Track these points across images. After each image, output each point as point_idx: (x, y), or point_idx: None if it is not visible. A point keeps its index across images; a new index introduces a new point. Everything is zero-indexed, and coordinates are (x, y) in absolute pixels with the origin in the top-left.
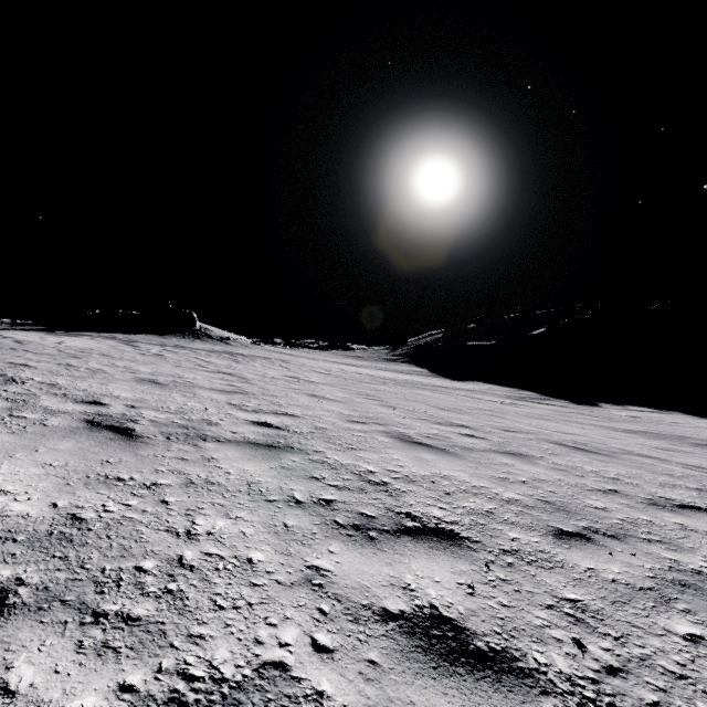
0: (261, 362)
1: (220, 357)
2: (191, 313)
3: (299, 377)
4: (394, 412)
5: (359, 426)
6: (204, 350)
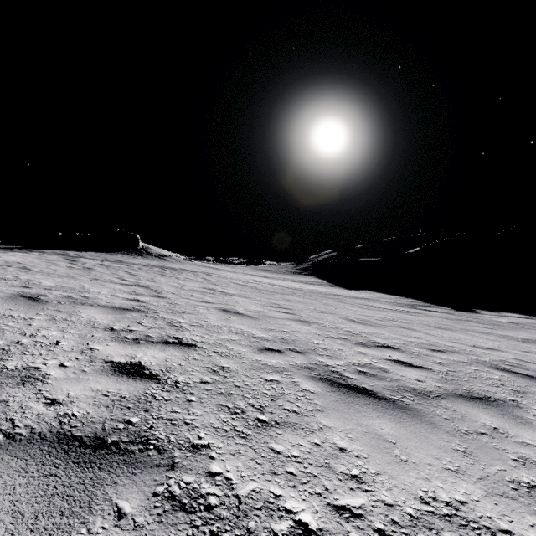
0: (186, 275)
1: (150, 270)
2: (135, 235)
3: (217, 288)
4: (310, 329)
5: (273, 359)
6: (139, 265)
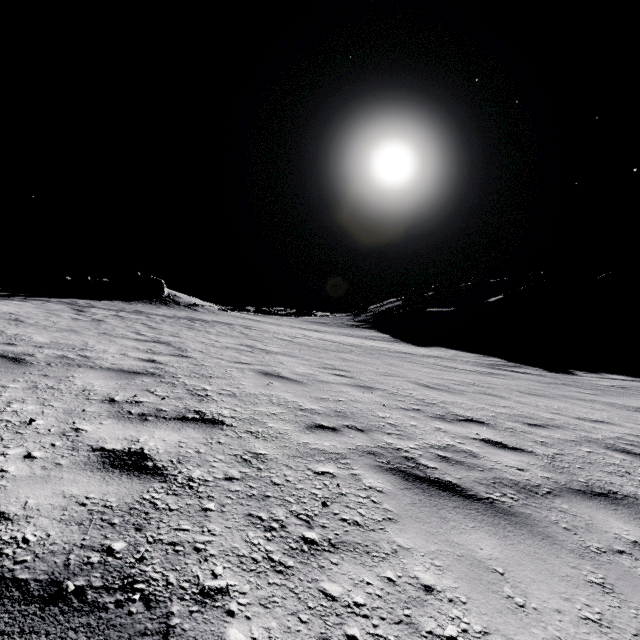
0: (219, 328)
1: (175, 323)
2: (159, 280)
3: (256, 345)
4: (373, 398)
5: (326, 441)
6: (163, 316)
